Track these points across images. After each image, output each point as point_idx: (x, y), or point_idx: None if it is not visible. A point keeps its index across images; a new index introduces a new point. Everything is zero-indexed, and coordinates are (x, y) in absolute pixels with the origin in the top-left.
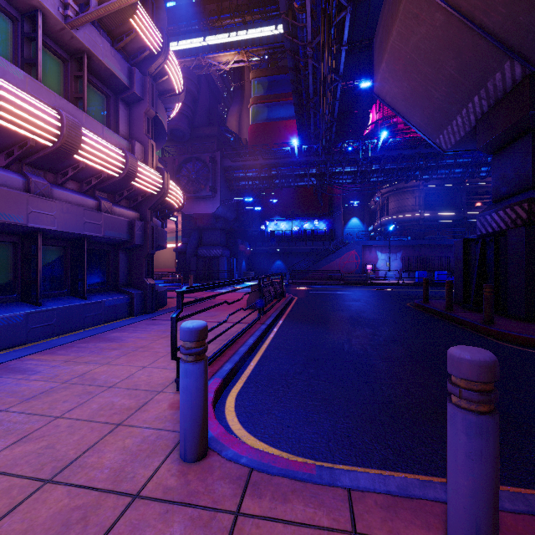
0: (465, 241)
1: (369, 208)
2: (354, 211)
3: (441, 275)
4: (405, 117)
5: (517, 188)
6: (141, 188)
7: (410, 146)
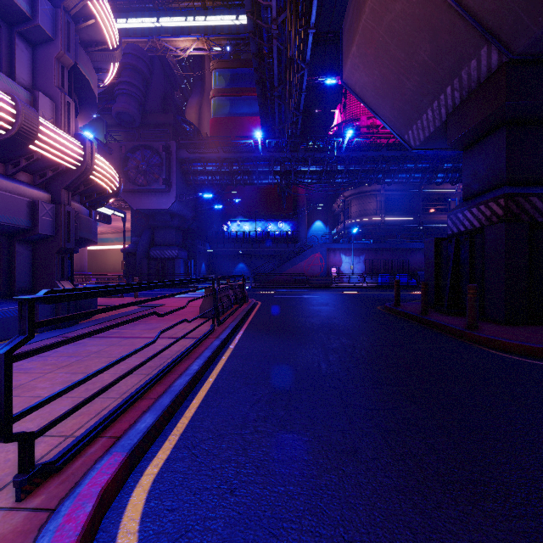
0: (436, 240)
1: (332, 211)
2: (318, 214)
3: (402, 278)
4: (375, 110)
5: (490, 184)
6: (49, 158)
7: (373, 148)
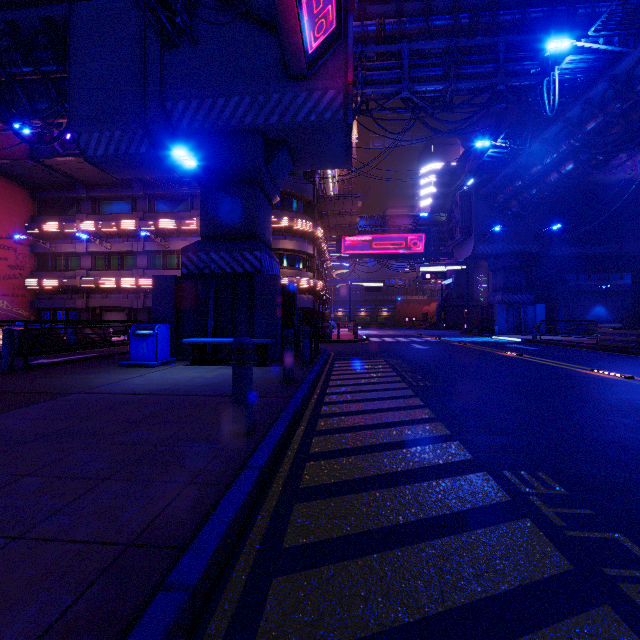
0: None
1: None
2: None
3: None
4: None
5: None
6: None
7: None
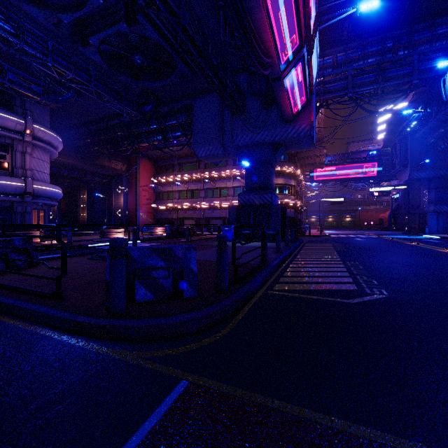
0: None
1: None
2: None
3: None
4: None
5: None
6: None
7: None
